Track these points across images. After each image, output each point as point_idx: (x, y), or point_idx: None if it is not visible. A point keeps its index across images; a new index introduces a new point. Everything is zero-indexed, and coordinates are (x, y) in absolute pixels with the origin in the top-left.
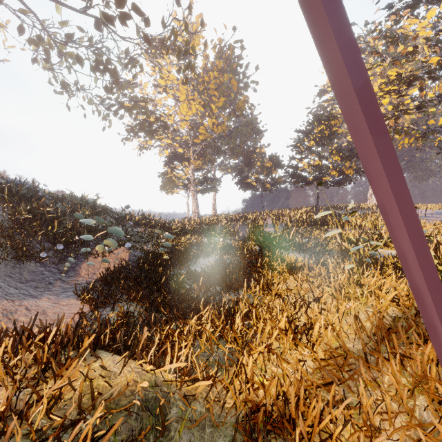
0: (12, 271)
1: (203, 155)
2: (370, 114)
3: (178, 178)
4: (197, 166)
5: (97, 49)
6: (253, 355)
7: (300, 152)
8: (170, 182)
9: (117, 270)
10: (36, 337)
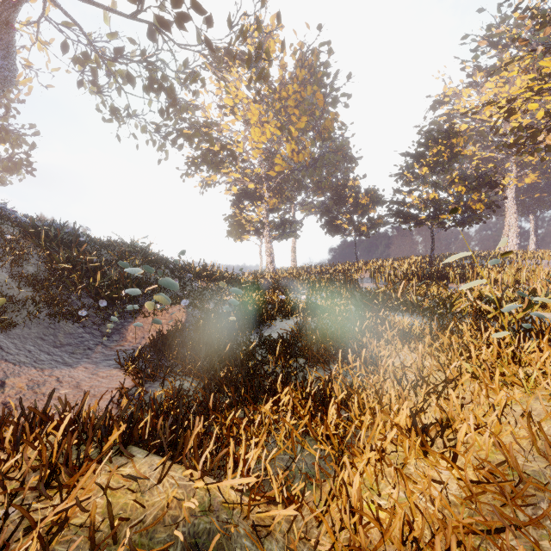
0: (45, 332)
1: (279, 191)
2: None
3: (249, 221)
4: (272, 206)
5: (151, 63)
6: (358, 465)
7: (407, 183)
8: (239, 226)
9: (170, 333)
10: (50, 423)
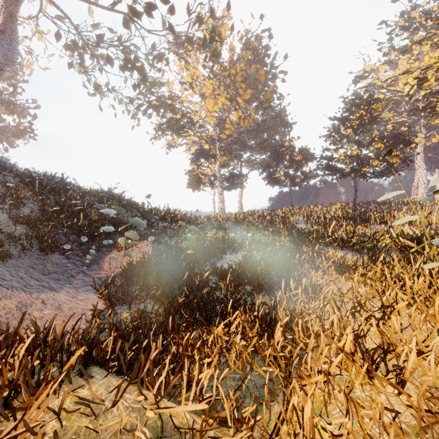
0: (36, 262)
1: (229, 150)
2: None
3: (204, 175)
4: (223, 163)
5: (126, 47)
6: (305, 387)
7: (334, 142)
8: (197, 179)
9: (138, 264)
10: (20, 343)
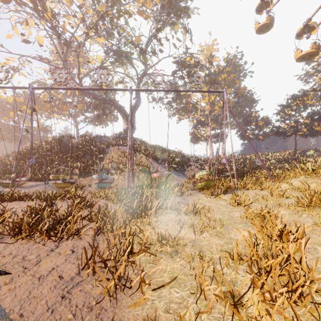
0: (173, 172)
1: (216, 120)
2: (255, 151)
3: (201, 135)
4: (212, 127)
5: (171, 84)
6: None
7: (282, 117)
8: (197, 138)
9: None
10: None
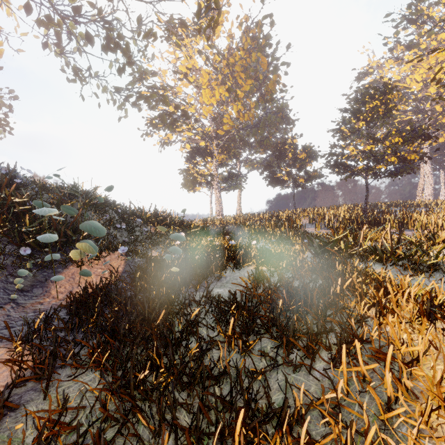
0: None
1: (227, 148)
2: None
3: (200, 174)
4: (220, 161)
5: (107, 22)
6: None
7: (344, 138)
8: (192, 179)
9: (97, 289)
10: None
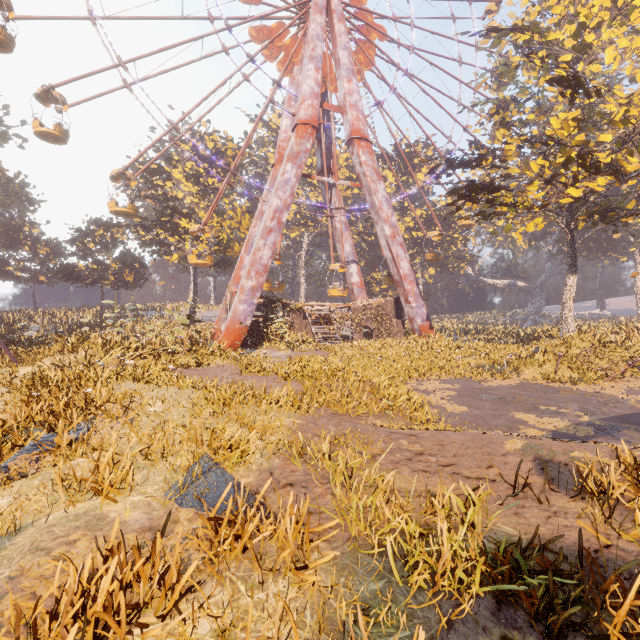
0: None
1: None
2: None
3: None
4: None
5: None
6: None
7: (81, 250)
8: None
9: None
10: None
